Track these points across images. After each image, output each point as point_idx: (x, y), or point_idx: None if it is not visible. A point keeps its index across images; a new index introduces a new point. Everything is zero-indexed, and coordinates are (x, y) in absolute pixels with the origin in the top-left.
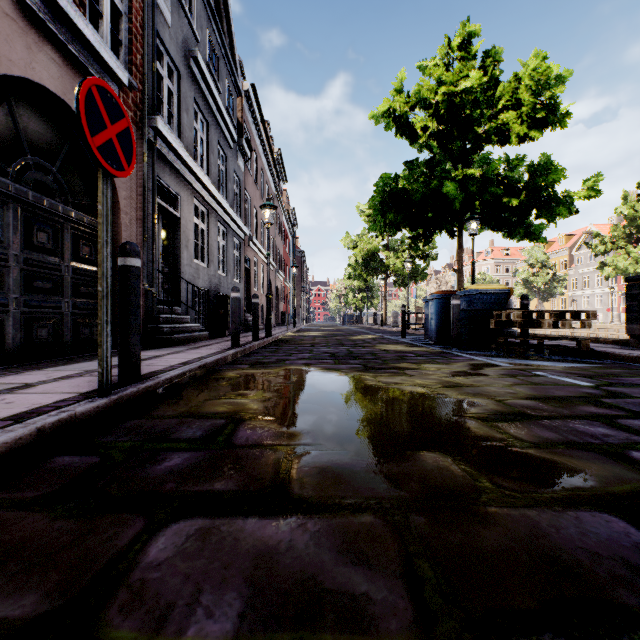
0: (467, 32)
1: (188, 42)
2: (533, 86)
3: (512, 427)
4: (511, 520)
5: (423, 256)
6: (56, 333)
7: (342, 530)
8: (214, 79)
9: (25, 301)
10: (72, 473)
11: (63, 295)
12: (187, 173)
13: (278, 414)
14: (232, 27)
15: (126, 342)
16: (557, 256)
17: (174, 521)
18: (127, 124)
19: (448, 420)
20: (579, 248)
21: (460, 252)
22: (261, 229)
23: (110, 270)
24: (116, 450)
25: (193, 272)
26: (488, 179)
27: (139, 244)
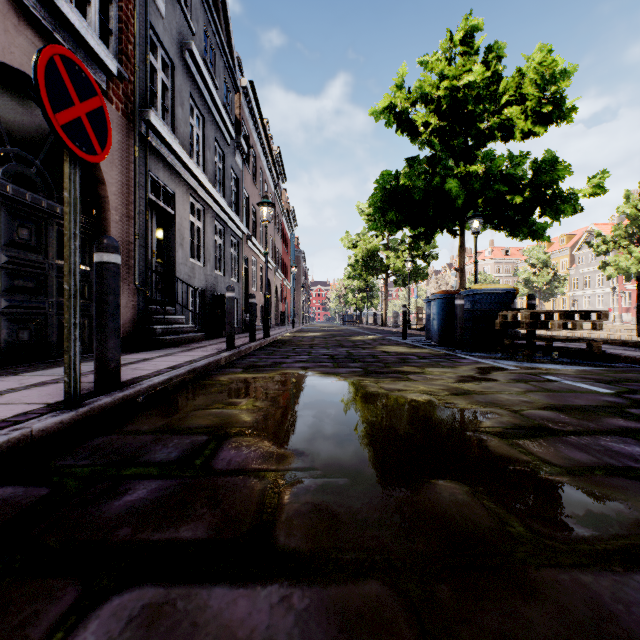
0: (469, 26)
1: (183, 34)
2: (538, 80)
3: (536, 446)
4: (561, 589)
5: (424, 256)
6: (39, 335)
7: (338, 607)
8: (211, 74)
9: (4, 301)
10: (8, 512)
11: (47, 295)
12: (182, 169)
13: (268, 428)
14: (229, 21)
15: (103, 346)
16: (558, 256)
17: (117, 591)
18: (100, 103)
19: (461, 436)
20: (580, 248)
21: (462, 251)
22: (260, 228)
23: (79, 266)
24: (72, 478)
25: (188, 271)
26: (491, 176)
27: (130, 242)
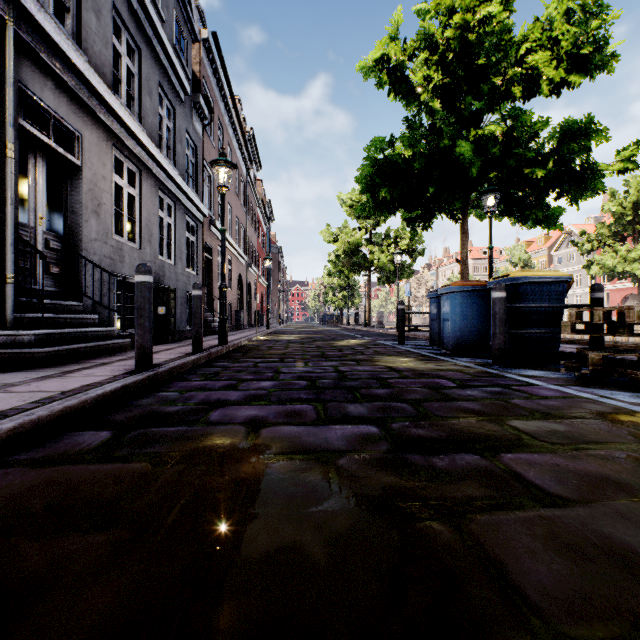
0: None
1: None
2: (579, 10)
3: None
4: None
5: (409, 251)
6: None
7: None
8: None
9: None
10: None
11: None
12: (95, 102)
13: None
14: None
15: None
16: (536, 256)
17: None
18: None
19: None
20: (558, 248)
21: (465, 239)
22: (228, 215)
23: None
24: None
25: (110, 252)
26: (512, 140)
27: None
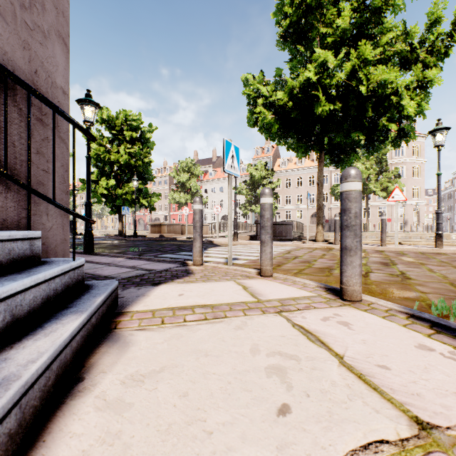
0: None
1: None
2: None
3: None
4: None
5: None
6: None
7: None
8: None
9: None
10: None
11: None
12: None
13: None
14: None
15: None
16: None
17: None
18: None
19: None
20: None
21: None
22: None
23: None
24: None
25: None
26: None
27: None
